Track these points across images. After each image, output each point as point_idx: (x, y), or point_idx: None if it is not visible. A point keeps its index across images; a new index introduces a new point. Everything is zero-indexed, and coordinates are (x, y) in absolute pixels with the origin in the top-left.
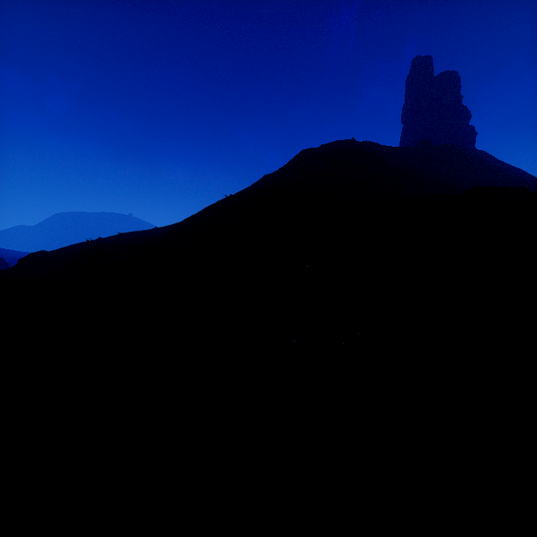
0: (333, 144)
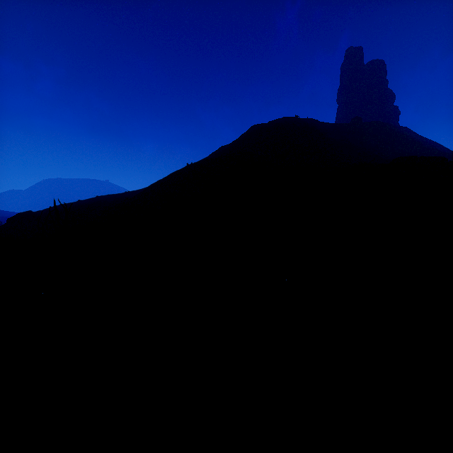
0: (279, 120)
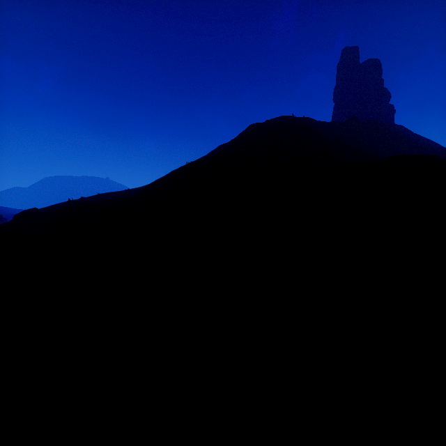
0: (276, 119)
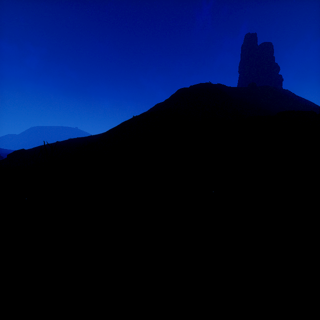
0: (198, 85)
